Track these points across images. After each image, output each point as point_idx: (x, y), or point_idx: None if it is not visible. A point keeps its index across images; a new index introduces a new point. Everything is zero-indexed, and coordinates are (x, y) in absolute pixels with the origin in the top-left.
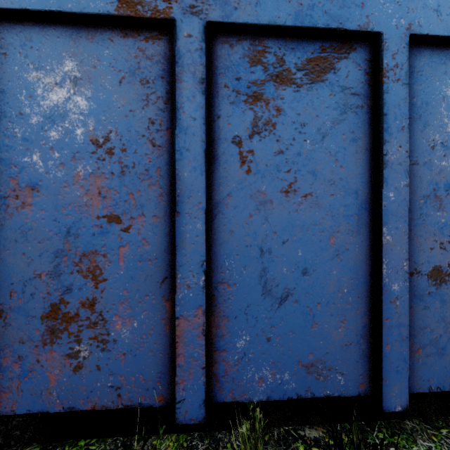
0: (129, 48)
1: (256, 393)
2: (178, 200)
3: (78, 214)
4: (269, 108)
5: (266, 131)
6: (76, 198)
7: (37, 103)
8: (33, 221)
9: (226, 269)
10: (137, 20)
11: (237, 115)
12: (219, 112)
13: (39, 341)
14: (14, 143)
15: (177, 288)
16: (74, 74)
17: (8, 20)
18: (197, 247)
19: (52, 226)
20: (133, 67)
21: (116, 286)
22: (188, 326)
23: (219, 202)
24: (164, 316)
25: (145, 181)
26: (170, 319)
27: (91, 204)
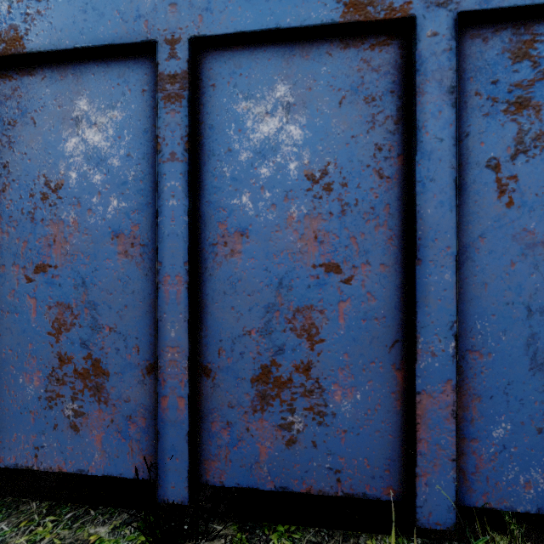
0: (351, 61)
1: (521, 501)
2: (420, 243)
3: (291, 262)
4: (540, 117)
5: (535, 148)
6: (288, 244)
7: (246, 137)
8: (242, 270)
9: (478, 333)
10: (366, 24)
11: (493, 130)
12: (468, 129)
13: (249, 407)
14: (222, 183)
15: (418, 355)
16: (286, 100)
17: (216, 48)
18: (444, 303)
19: (262, 277)
20: (355, 84)
21: (335, 349)
22: (432, 404)
23: (468, 245)
24: (394, 389)
25: (371, 221)
26: (402, 393)
27: (305, 250)
